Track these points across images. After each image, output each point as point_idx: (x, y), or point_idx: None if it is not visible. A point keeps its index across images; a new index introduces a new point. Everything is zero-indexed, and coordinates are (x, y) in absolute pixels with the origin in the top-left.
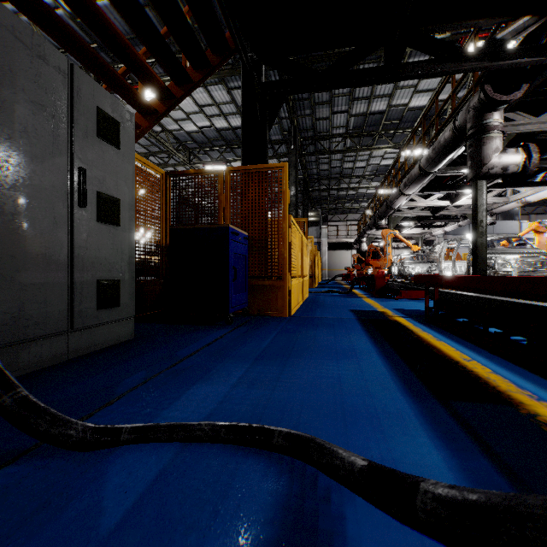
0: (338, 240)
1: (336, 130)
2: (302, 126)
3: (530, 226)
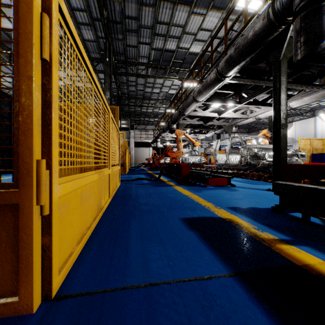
0: (141, 140)
1: (141, 59)
2: (116, 50)
3: (262, 133)
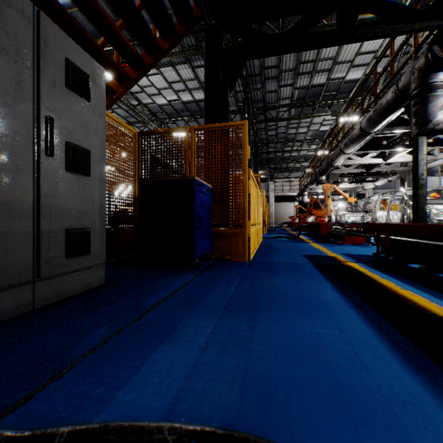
0: (283, 194)
1: (282, 101)
2: (254, 99)
3: None
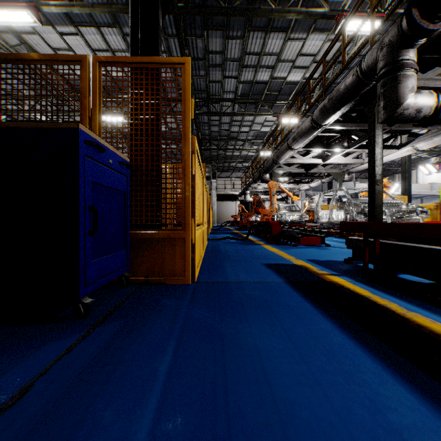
0: (226, 192)
1: (226, 94)
2: (197, 87)
3: None
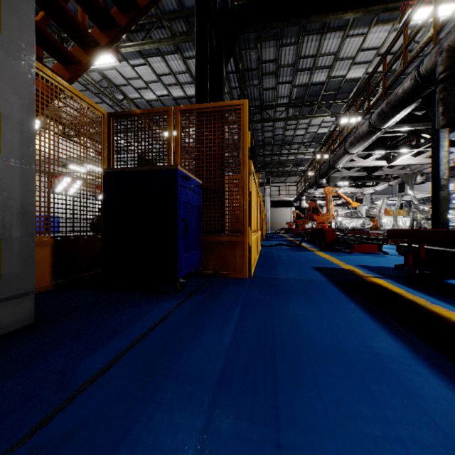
0: (280, 199)
1: (280, 100)
2: (251, 96)
3: None
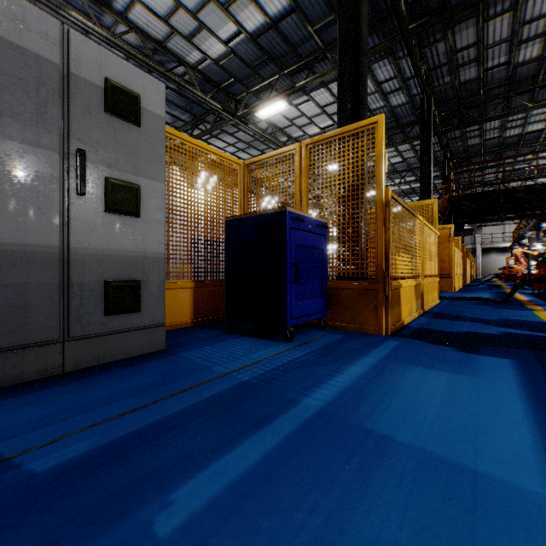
0: (492, 246)
1: (487, 179)
2: (461, 181)
3: None
